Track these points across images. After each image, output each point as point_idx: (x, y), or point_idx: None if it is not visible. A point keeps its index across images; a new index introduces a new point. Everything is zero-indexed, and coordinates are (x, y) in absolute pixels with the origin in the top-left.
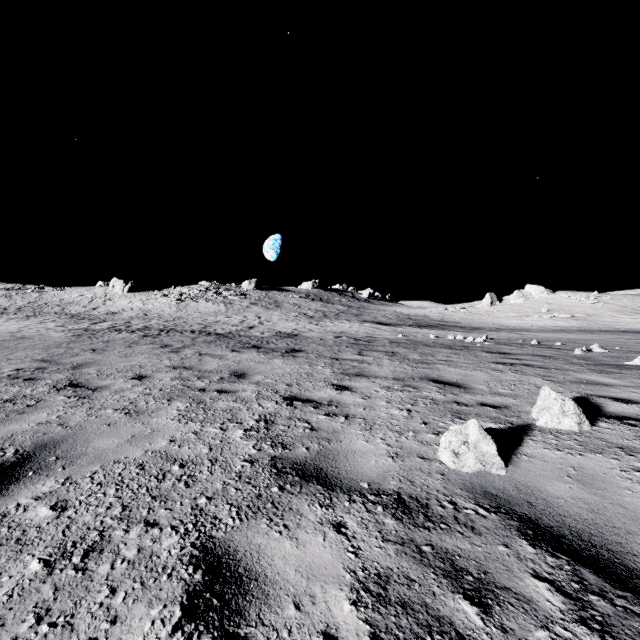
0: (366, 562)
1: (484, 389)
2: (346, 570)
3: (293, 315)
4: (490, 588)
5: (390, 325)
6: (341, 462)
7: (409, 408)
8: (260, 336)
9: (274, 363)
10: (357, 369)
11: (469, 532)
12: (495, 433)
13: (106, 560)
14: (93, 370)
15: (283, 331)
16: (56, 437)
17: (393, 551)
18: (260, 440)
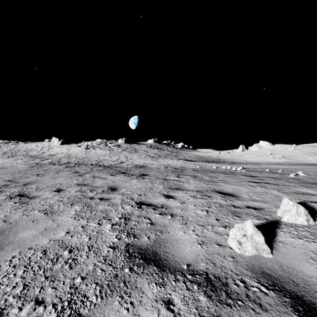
0: None
1: (247, 197)
2: None
3: (143, 156)
4: None
5: (192, 161)
6: (169, 248)
7: (207, 209)
8: (126, 167)
9: (132, 182)
10: (177, 185)
11: (258, 309)
12: (259, 226)
13: None
14: (34, 186)
15: (138, 164)
16: None
17: None
18: (120, 232)
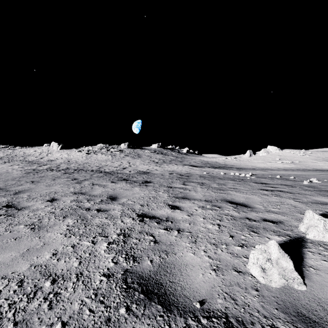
0: None
1: (262, 208)
2: None
3: (147, 161)
4: None
5: (198, 167)
6: (176, 276)
7: (218, 223)
8: (128, 173)
9: (134, 190)
10: (183, 194)
11: None
12: (282, 245)
13: None
14: (26, 195)
15: (141, 170)
16: None
17: None
18: (118, 253)
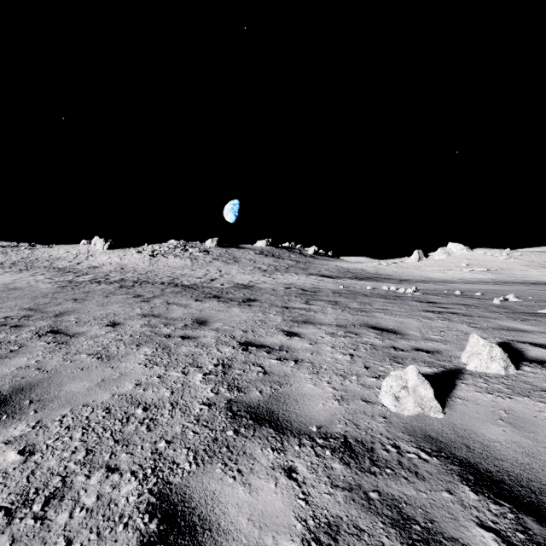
0: (316, 510)
1: (417, 335)
2: (297, 519)
3: (249, 269)
4: (438, 539)
5: (332, 277)
6: (291, 405)
7: (352, 353)
8: (220, 287)
9: (232, 311)
10: (305, 317)
11: (413, 477)
12: (430, 377)
13: (65, 508)
14: (73, 318)
15: (240, 283)
16: (32, 381)
17: (342, 498)
18: (218, 384)
